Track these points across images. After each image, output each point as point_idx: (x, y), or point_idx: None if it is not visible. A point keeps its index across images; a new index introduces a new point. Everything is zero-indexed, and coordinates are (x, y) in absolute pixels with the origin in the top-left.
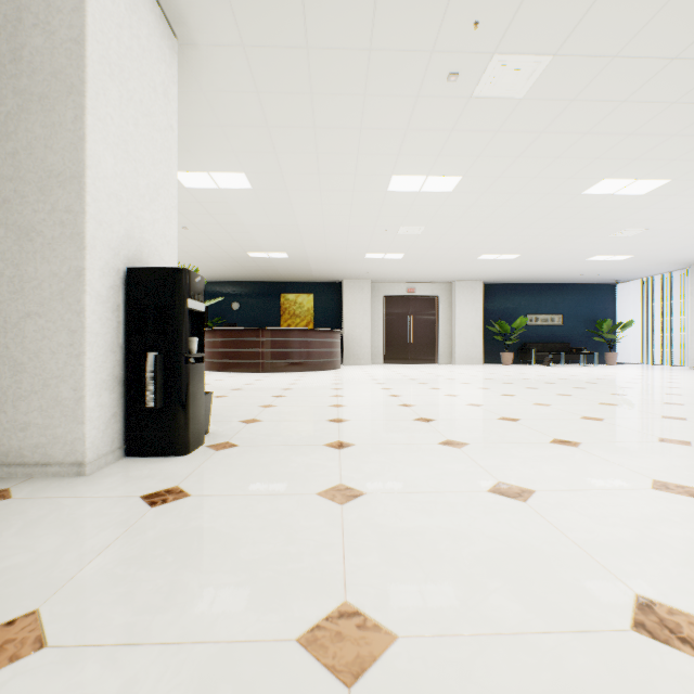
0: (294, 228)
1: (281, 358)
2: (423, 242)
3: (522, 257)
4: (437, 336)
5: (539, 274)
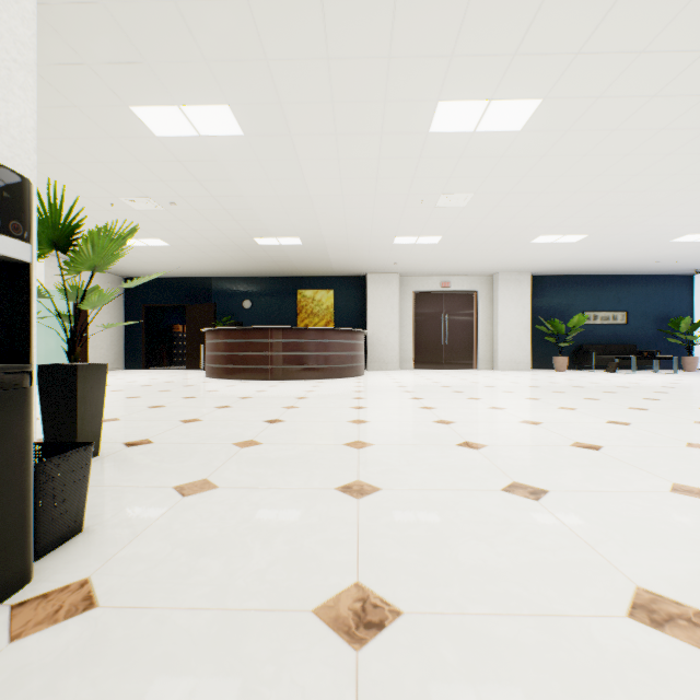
0: (305, 200)
1: (293, 363)
2: (467, 218)
3: (588, 238)
4: (476, 337)
5: (602, 263)
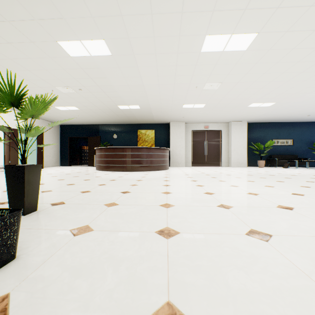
0: (141, 87)
1: (136, 163)
2: (218, 95)
3: (276, 104)
4: (221, 151)
5: (281, 116)
